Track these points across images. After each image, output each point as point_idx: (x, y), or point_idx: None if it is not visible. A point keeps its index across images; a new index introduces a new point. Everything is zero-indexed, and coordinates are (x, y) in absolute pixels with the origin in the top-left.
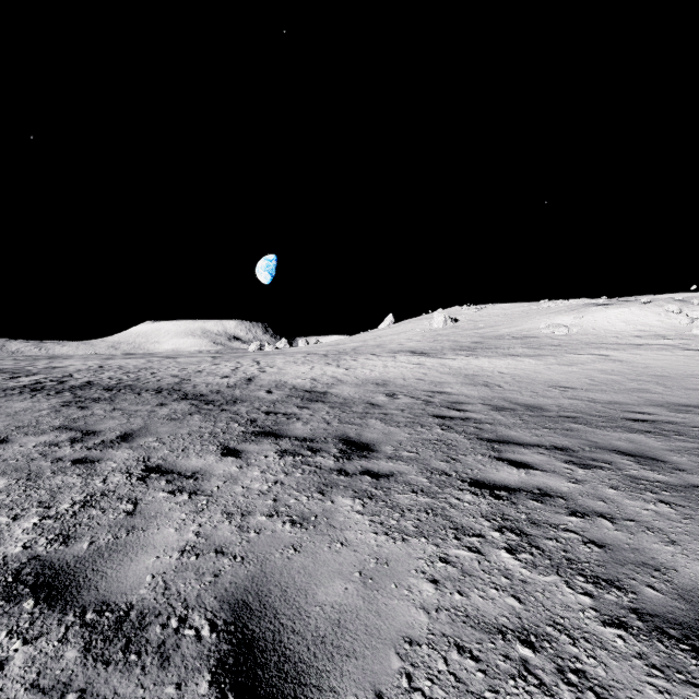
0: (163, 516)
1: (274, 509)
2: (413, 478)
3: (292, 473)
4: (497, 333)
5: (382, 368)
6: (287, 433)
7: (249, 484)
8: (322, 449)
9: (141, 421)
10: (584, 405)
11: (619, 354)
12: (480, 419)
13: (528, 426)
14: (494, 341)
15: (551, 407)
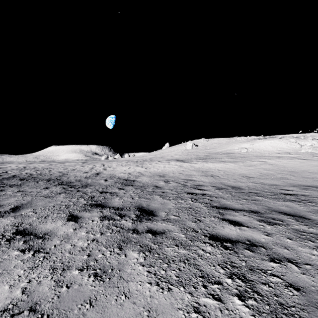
0: (7, 272)
1: (86, 263)
2: (176, 235)
3: (105, 233)
4: (216, 151)
5: (163, 168)
6: (109, 204)
7: (76, 242)
8: (126, 215)
9: (30, 198)
10: (260, 186)
11: (271, 161)
12: (210, 195)
13: (235, 198)
14: (214, 155)
15: (244, 187)
